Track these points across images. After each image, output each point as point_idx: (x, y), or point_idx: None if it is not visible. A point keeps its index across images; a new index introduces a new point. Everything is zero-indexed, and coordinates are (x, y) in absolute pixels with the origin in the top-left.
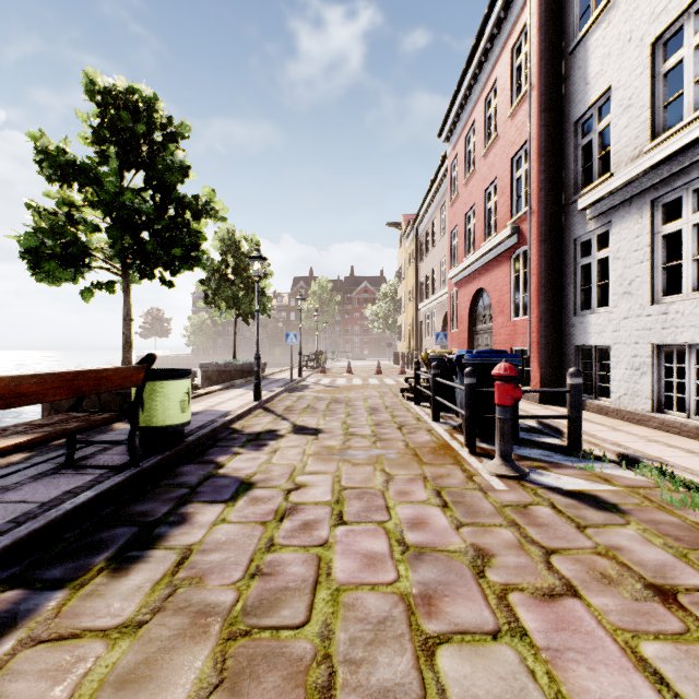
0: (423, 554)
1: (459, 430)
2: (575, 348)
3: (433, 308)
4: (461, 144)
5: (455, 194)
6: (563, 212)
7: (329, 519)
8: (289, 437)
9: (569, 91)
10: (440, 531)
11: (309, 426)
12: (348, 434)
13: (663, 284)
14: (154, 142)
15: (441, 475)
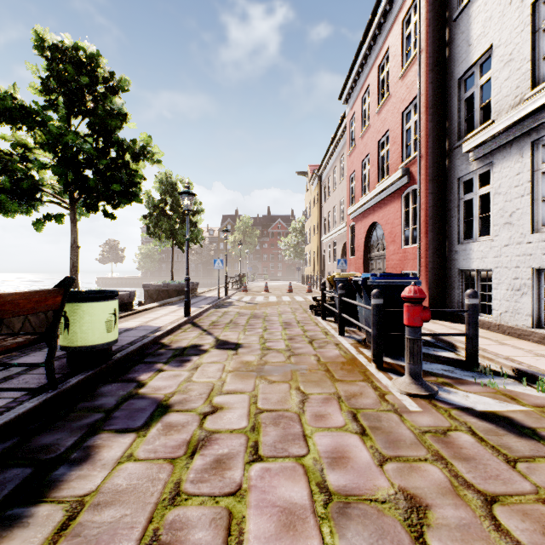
0: (348, 506)
1: (363, 344)
2: (458, 272)
3: (333, 239)
4: (358, 105)
5: (353, 146)
6: (447, 156)
7: (243, 453)
8: (212, 352)
9: (453, 53)
10: (363, 469)
11: (230, 341)
12: (265, 348)
13: (543, 215)
14: (97, 93)
15: (354, 394)
